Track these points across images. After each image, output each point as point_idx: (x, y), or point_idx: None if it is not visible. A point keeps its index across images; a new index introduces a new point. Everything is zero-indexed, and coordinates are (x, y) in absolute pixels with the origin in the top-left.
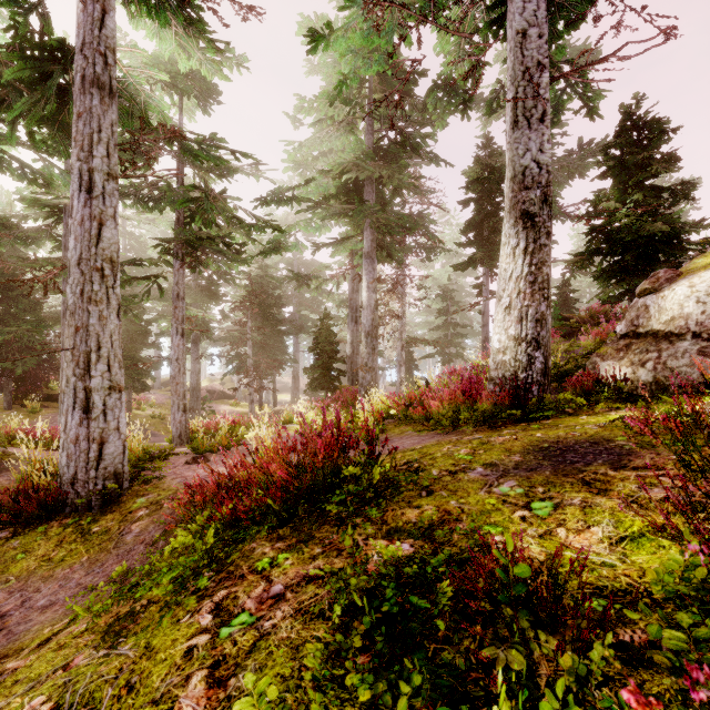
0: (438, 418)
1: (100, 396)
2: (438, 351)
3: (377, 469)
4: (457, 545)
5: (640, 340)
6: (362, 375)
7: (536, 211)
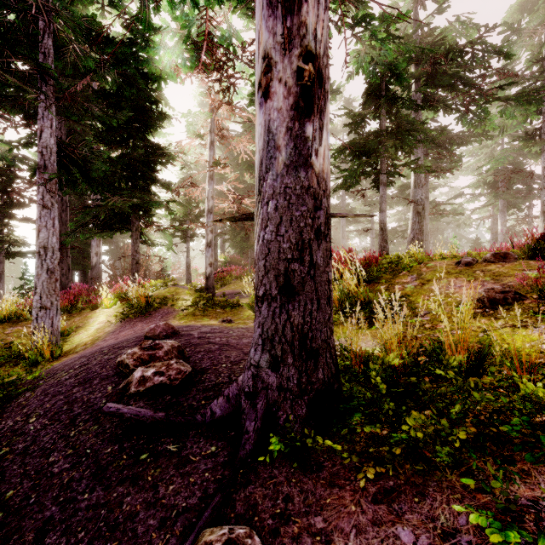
0: None
1: None
2: None
3: None
4: None
5: None
6: None
7: None
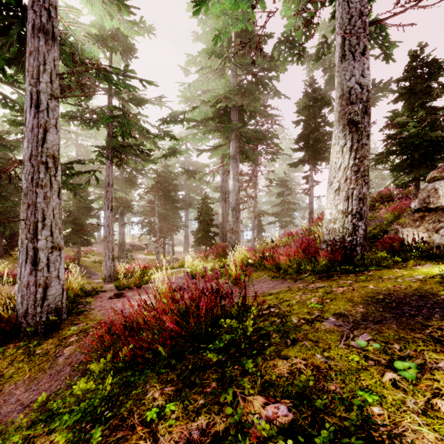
0: (284, 268)
1: (44, 253)
2: (278, 219)
3: (250, 322)
4: (336, 414)
5: (432, 213)
6: (229, 236)
7: (359, 119)
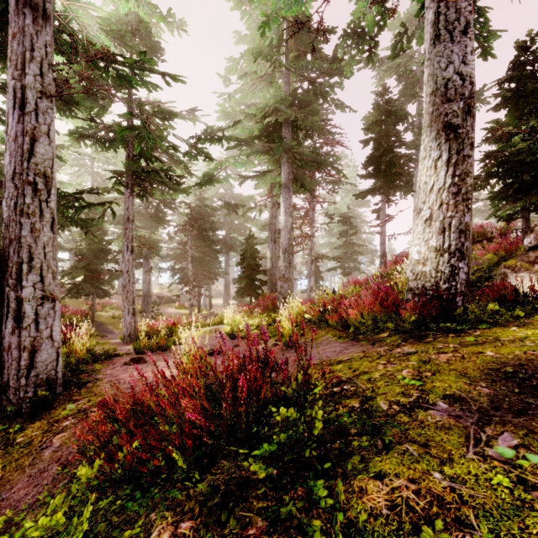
0: (354, 325)
1: (31, 306)
2: (340, 265)
3: (318, 413)
4: None
5: None
6: (280, 284)
7: (459, 122)
